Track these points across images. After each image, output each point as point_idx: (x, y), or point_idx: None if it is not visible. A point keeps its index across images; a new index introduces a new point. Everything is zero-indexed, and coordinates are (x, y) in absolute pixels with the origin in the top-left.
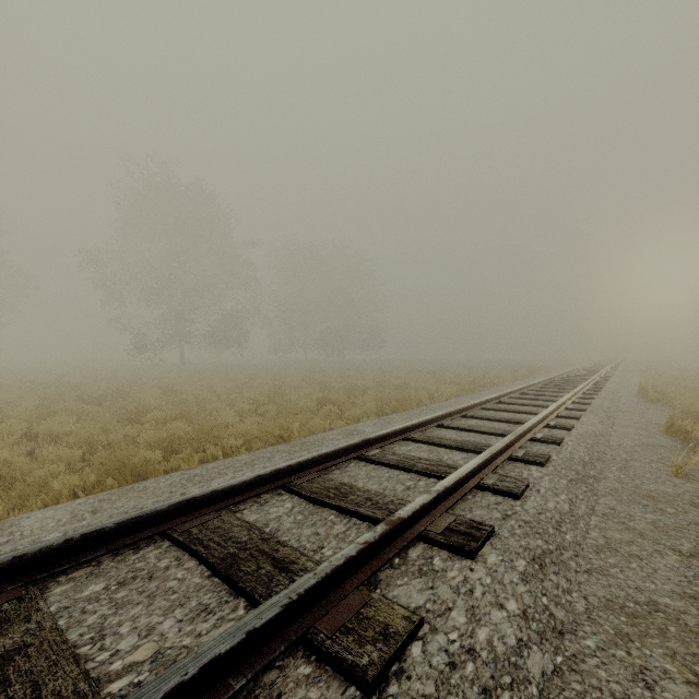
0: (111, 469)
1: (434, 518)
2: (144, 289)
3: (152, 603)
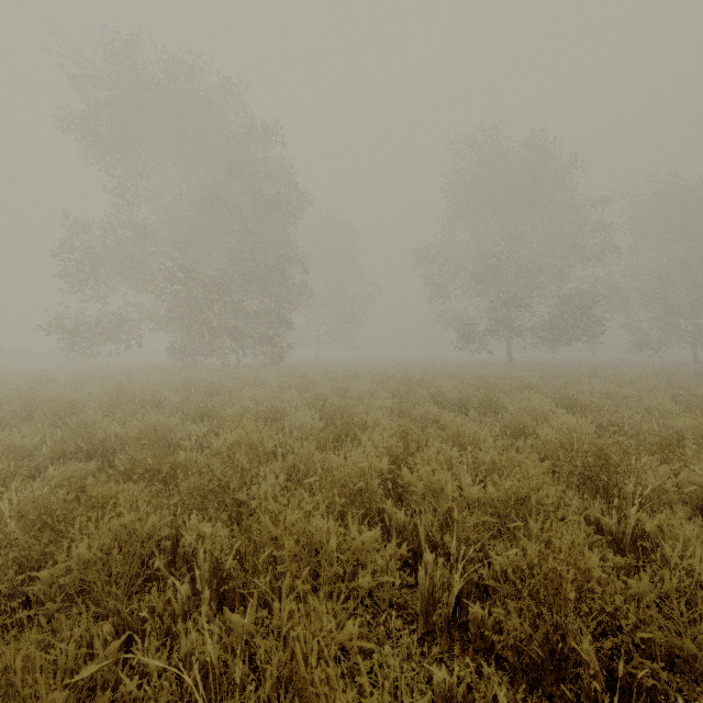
0: None
1: None
2: (472, 277)
3: None
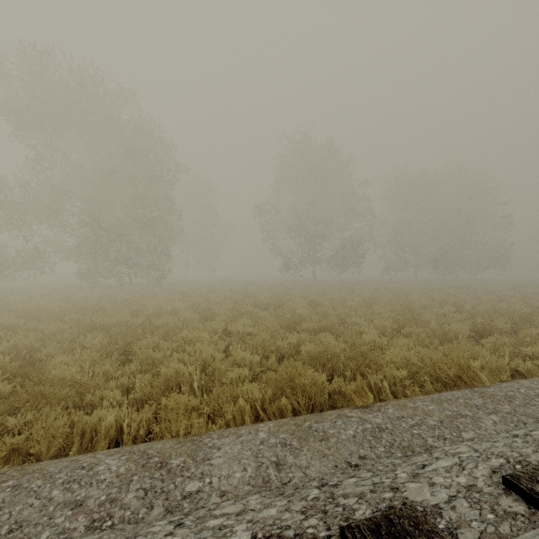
0: (284, 386)
1: None
2: (290, 226)
3: None
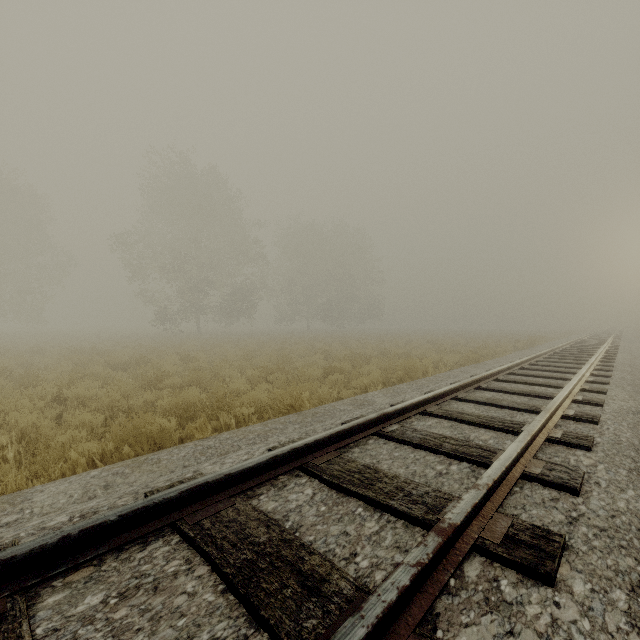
0: (128, 436)
1: (485, 520)
2: (165, 266)
3: (154, 631)
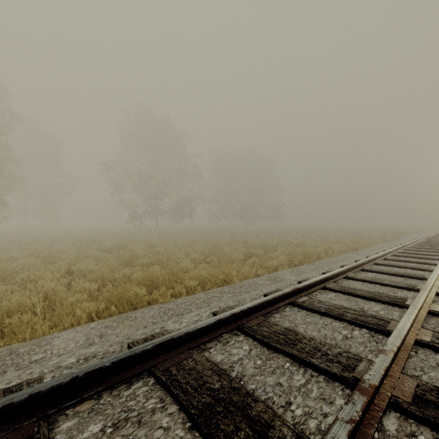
0: (114, 299)
1: (394, 380)
2: (135, 183)
3: None
